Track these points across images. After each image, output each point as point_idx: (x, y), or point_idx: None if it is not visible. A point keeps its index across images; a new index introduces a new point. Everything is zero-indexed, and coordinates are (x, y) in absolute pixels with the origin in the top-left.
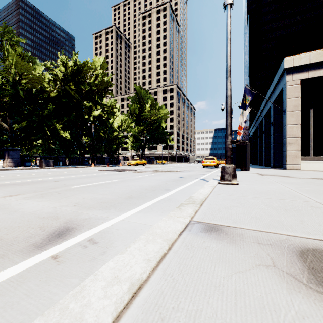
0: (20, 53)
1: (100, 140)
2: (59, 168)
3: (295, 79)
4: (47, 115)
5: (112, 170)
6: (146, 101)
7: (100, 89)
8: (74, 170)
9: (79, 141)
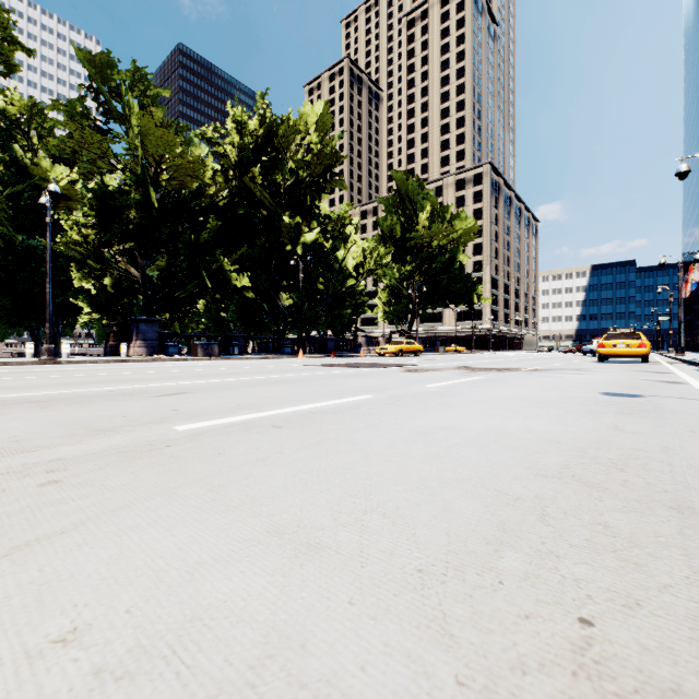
0: (160, 119)
1: (316, 299)
2: (228, 360)
3: None
4: (206, 244)
5: (345, 366)
6: (418, 205)
7: (316, 176)
8: (255, 365)
9: (274, 301)
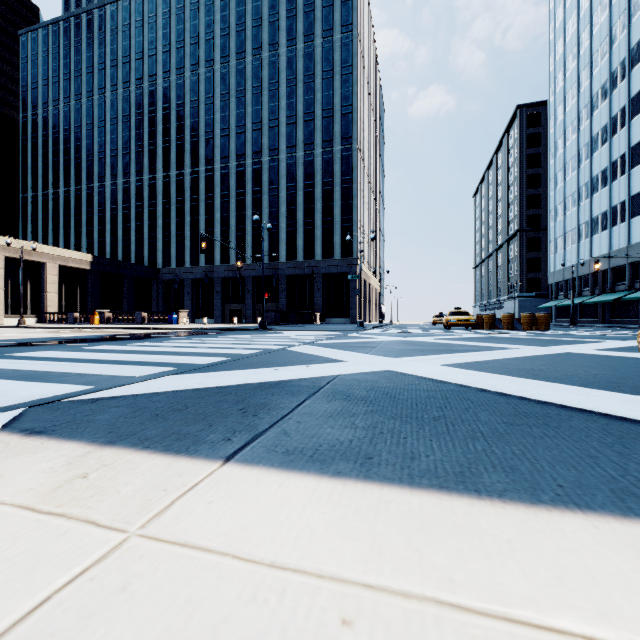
0: None
1: None
2: None
3: (1, 255)
4: None
5: None
6: None
7: None
8: None
9: None
